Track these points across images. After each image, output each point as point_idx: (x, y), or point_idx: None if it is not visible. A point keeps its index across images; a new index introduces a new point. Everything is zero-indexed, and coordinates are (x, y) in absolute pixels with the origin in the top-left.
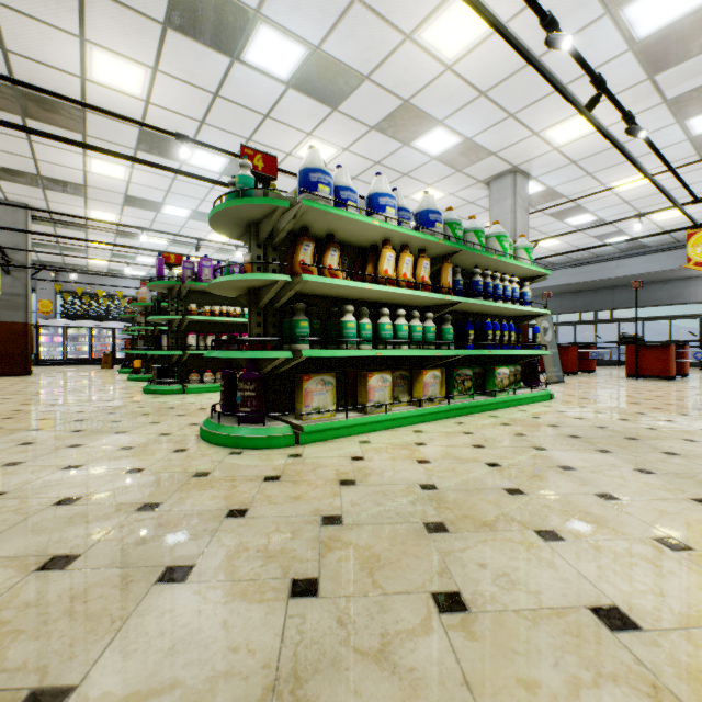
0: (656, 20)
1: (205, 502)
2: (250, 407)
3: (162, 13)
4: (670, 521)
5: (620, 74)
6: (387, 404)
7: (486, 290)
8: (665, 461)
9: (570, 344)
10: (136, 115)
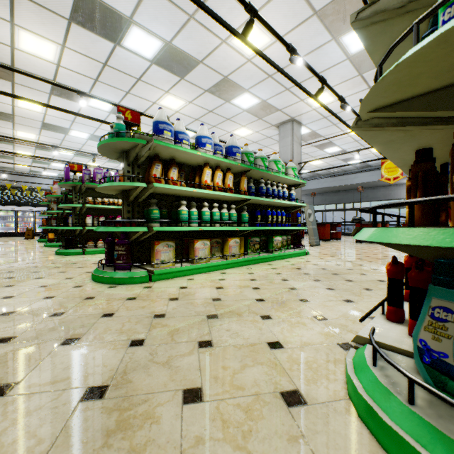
0: (359, 45)
1: (90, 311)
2: (122, 260)
3: (68, 13)
4: (326, 309)
5: (344, 71)
6: (206, 258)
7: (267, 192)
8: (343, 284)
9: (326, 223)
10: (50, 73)
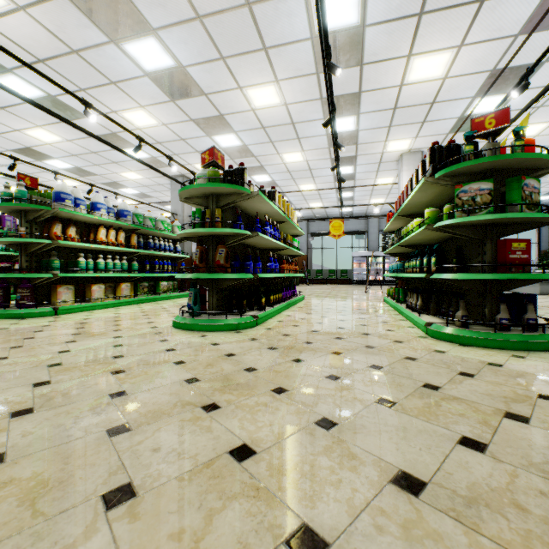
0: (227, 144)
1: (29, 326)
2: (27, 300)
3: None
4: None
5: None
6: (102, 298)
7: (155, 246)
8: None
9: None
10: None
